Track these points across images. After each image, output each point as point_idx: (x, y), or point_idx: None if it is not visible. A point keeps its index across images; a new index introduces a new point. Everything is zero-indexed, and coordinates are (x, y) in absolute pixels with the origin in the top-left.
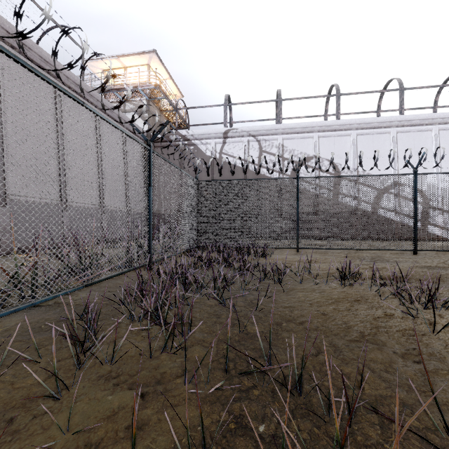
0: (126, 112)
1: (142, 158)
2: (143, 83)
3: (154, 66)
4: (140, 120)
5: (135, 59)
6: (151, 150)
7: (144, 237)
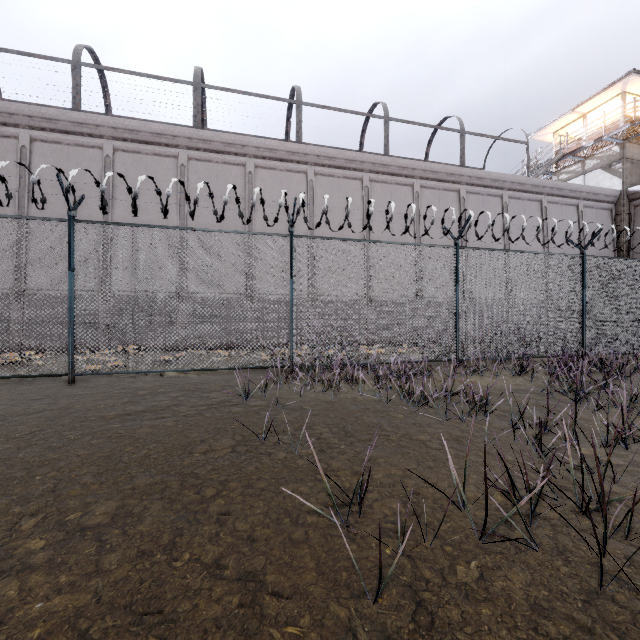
0: (585, 173)
1: (573, 266)
2: (613, 122)
3: (634, 88)
4: (608, 176)
5: (598, 99)
6: (583, 257)
7: (576, 332)
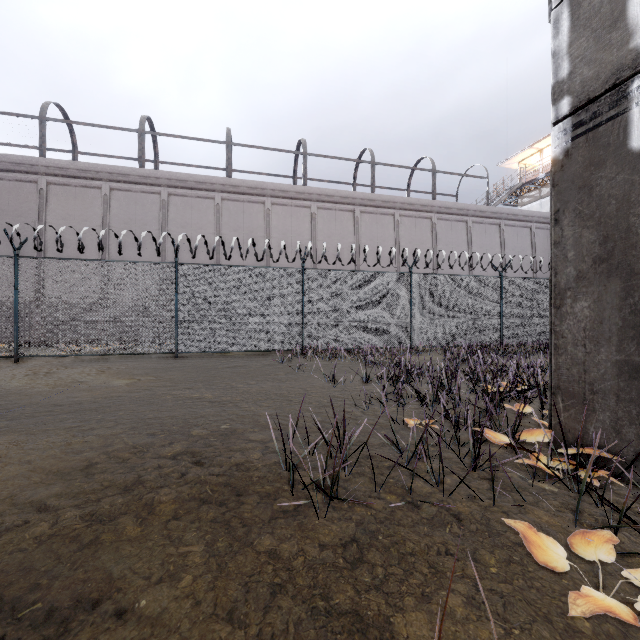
0: (542, 198)
1: (494, 284)
2: None
3: None
4: None
5: (549, 139)
6: (501, 278)
7: (496, 329)
